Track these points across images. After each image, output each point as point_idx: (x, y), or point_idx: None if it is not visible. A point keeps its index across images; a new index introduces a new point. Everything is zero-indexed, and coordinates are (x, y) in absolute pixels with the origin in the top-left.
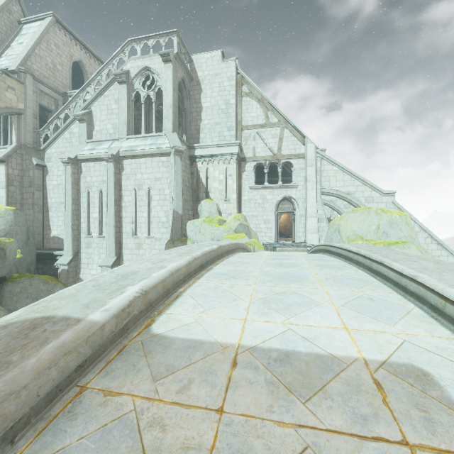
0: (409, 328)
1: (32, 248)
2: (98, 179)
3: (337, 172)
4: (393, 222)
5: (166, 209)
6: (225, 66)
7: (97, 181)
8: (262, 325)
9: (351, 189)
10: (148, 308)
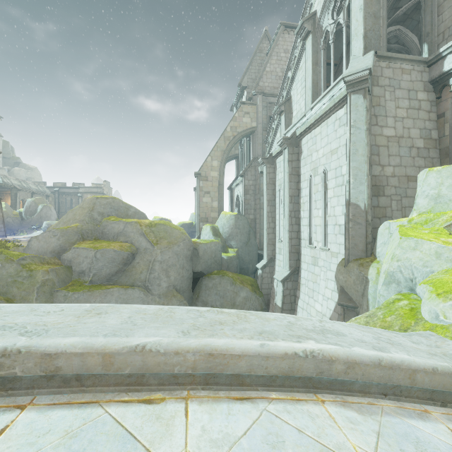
0: None
1: (252, 248)
2: None
3: None
4: None
5: (343, 201)
6: None
7: None
8: None
9: None
10: None
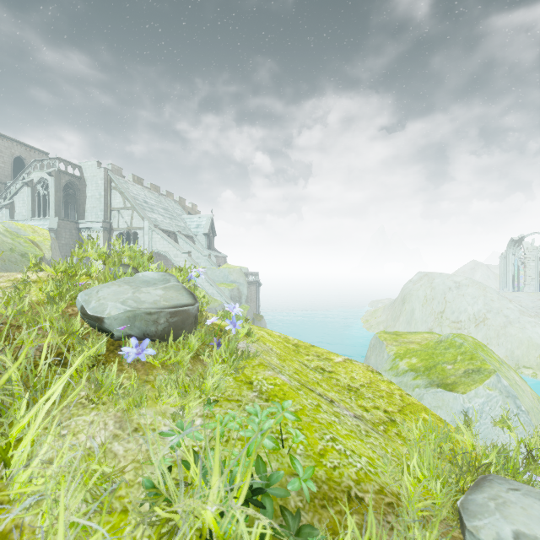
0: None
1: None
2: None
3: (160, 239)
4: None
5: None
6: (99, 171)
7: None
8: None
9: (167, 249)
10: None
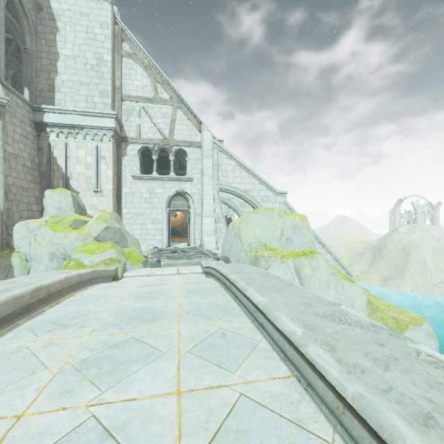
0: None
1: None
2: None
3: (235, 167)
4: (296, 226)
5: None
6: (96, 6)
7: None
8: None
9: (248, 186)
10: None
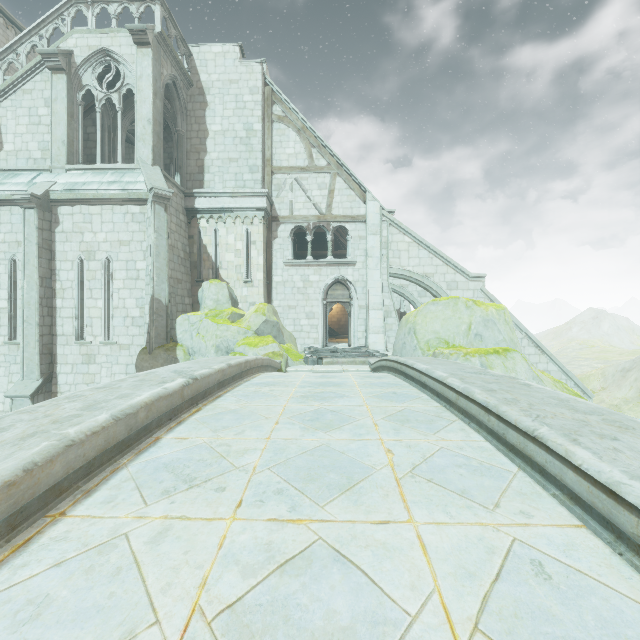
0: None
1: None
2: (8, 239)
3: (410, 245)
4: (489, 319)
5: (139, 295)
6: (245, 70)
7: (5, 243)
8: None
9: (429, 269)
10: None
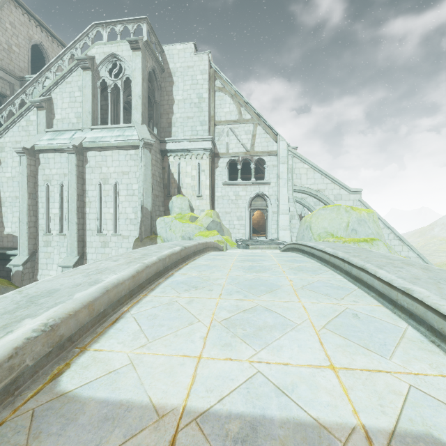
0: (410, 361)
1: None
2: (59, 172)
3: (308, 170)
4: (361, 219)
5: (134, 205)
6: (197, 59)
7: (57, 174)
8: (222, 367)
9: (321, 186)
10: (64, 344)
